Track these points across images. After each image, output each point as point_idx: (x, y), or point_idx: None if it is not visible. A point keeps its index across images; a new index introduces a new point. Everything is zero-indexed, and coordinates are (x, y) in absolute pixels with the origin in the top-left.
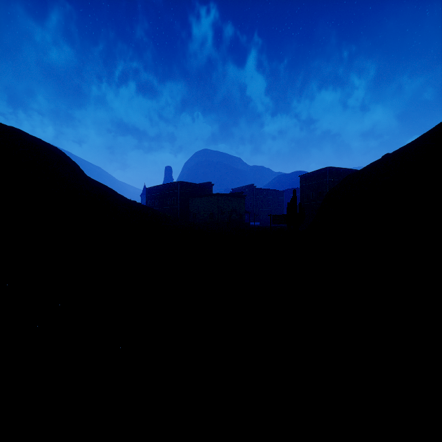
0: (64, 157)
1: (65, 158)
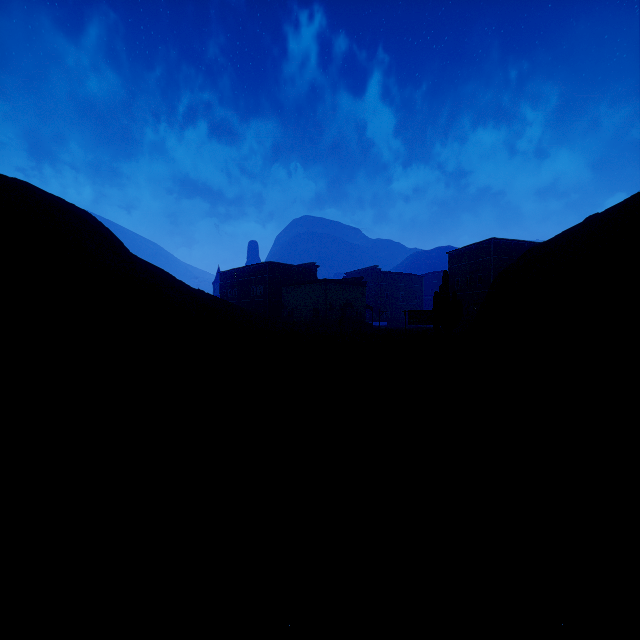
0: (96, 224)
1: (98, 226)
